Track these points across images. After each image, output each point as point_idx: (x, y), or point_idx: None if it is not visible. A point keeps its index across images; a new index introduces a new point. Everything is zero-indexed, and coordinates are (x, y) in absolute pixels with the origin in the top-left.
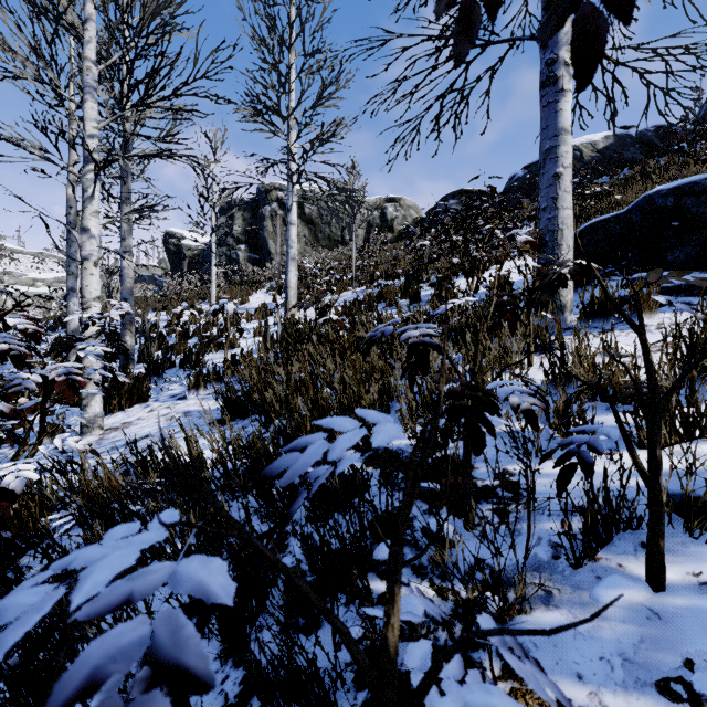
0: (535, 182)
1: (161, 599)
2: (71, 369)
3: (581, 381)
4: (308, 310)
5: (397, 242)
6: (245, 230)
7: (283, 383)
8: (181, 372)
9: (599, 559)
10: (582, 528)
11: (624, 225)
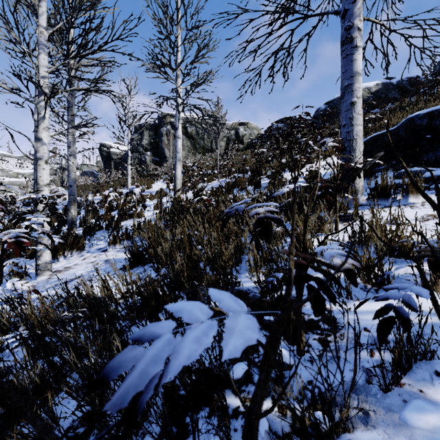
0: (332, 112)
1: (73, 405)
2: (19, 233)
3: (393, 249)
4: (189, 193)
5: (245, 150)
6: (150, 142)
7: (169, 242)
8: (106, 233)
9: (403, 384)
10: (391, 362)
11: (394, 138)
